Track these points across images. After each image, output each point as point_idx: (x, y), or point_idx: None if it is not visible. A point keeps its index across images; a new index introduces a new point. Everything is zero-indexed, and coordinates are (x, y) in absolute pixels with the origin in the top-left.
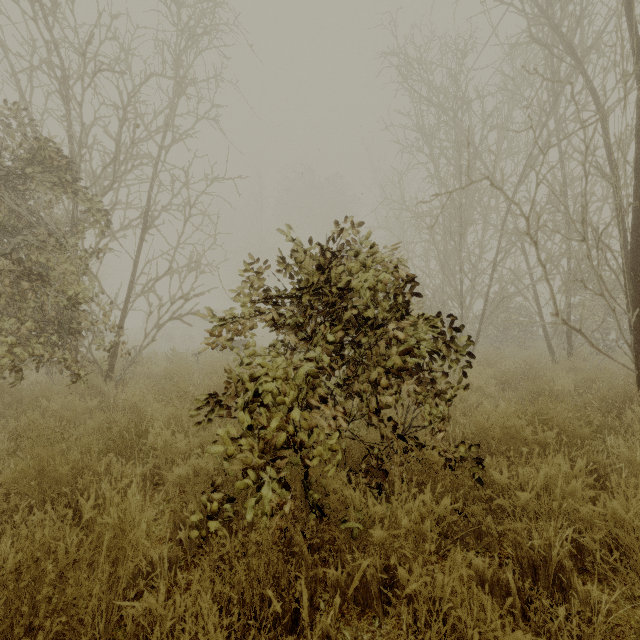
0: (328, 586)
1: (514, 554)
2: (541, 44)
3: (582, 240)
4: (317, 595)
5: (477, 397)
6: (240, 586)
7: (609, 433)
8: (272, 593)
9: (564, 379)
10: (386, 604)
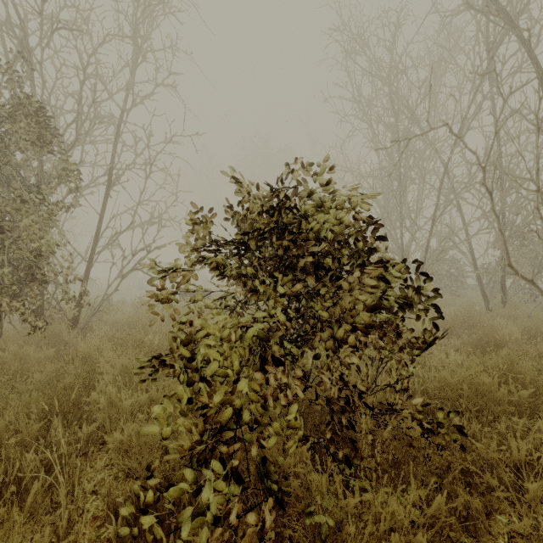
0: None
1: None
2: (482, 11)
3: (537, 190)
4: None
5: None
6: None
7: None
8: None
9: (510, 328)
10: None
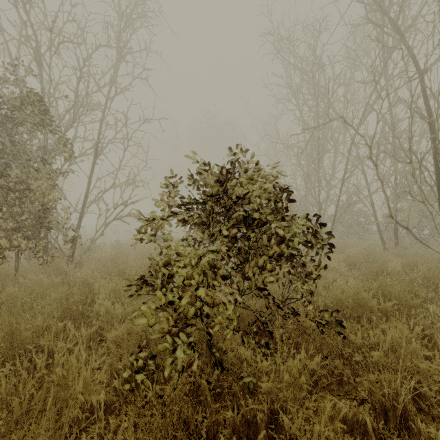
0: (227, 425)
1: (369, 400)
2: (377, 24)
3: (409, 162)
4: (218, 435)
5: (333, 275)
6: (158, 429)
7: (430, 302)
8: (183, 436)
9: (395, 262)
10: (271, 439)
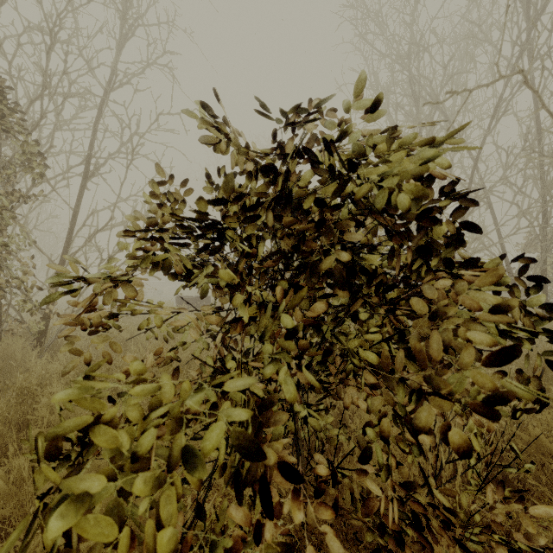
0: None
1: None
2: None
3: None
4: None
5: None
6: None
7: None
8: None
9: None
10: None
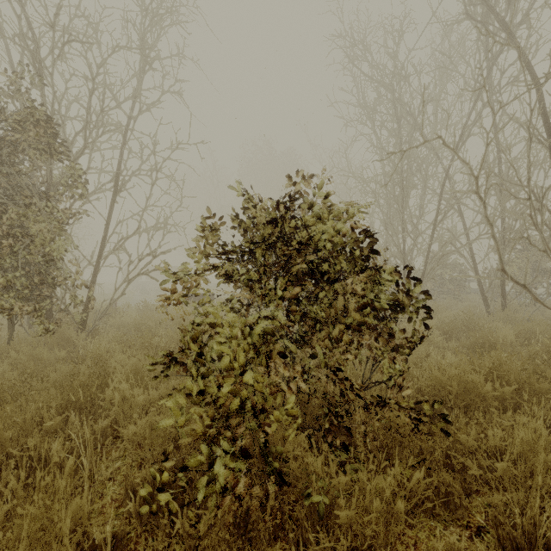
0: None
1: (494, 534)
2: (480, 21)
3: (528, 199)
4: None
5: (426, 348)
6: None
7: None
8: None
9: (506, 330)
10: None
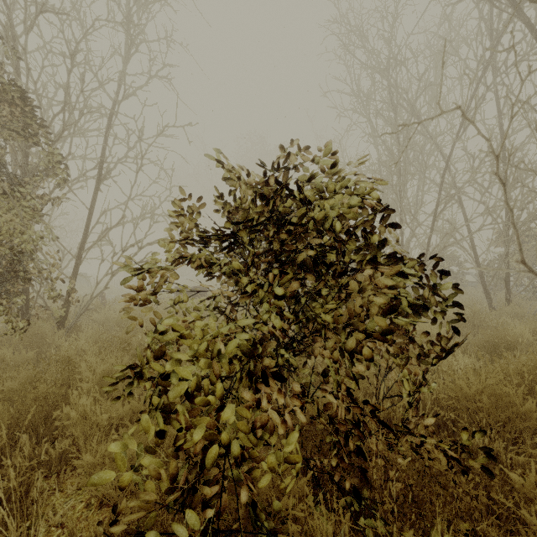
0: None
1: None
2: None
3: None
4: None
5: None
6: None
7: None
8: None
9: (520, 328)
10: None
